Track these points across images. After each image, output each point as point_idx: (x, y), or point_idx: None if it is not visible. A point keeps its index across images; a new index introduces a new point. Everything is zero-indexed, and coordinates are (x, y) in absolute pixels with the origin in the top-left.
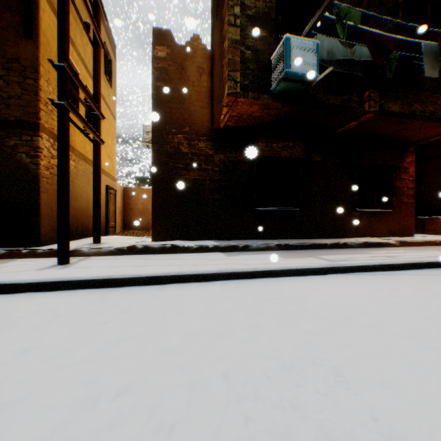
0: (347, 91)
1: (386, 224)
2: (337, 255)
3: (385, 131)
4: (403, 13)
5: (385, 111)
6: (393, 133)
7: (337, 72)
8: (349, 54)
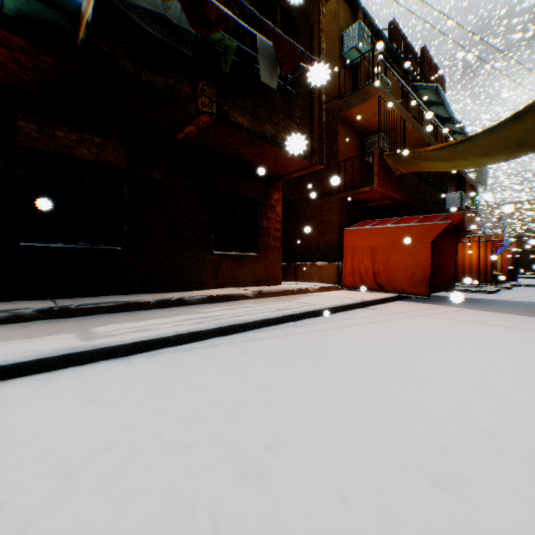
0: (174, 73)
1: (252, 271)
2: (132, 323)
3: (242, 153)
4: (252, 4)
5: (229, 121)
6: (252, 158)
7: (156, 38)
8: (160, 5)
